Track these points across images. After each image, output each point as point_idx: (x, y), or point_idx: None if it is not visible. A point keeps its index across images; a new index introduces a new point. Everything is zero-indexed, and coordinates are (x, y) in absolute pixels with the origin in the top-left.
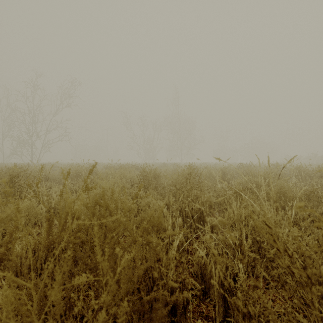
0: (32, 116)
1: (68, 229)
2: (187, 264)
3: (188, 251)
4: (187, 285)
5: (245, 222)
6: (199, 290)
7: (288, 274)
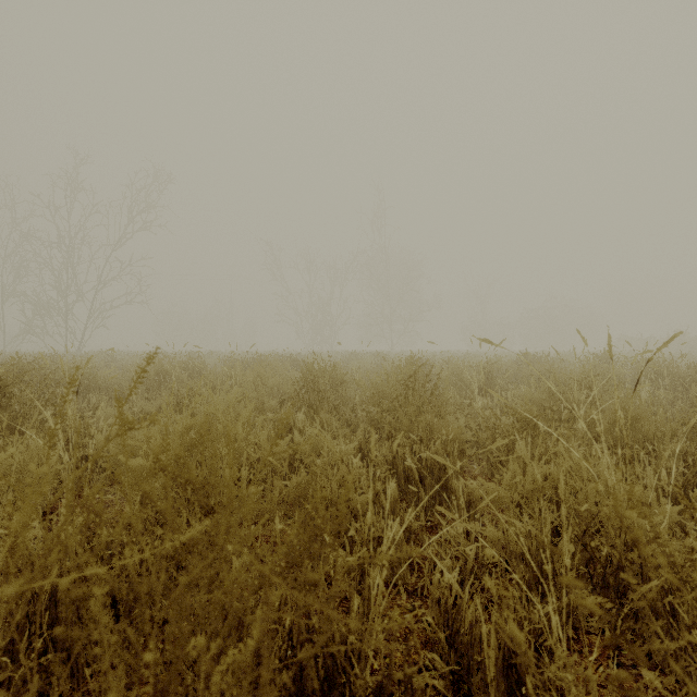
0: (67, 250)
1: (52, 560)
2: (412, 598)
3: (412, 563)
4: (422, 696)
5: (553, 495)
6: (445, 676)
7: (693, 655)
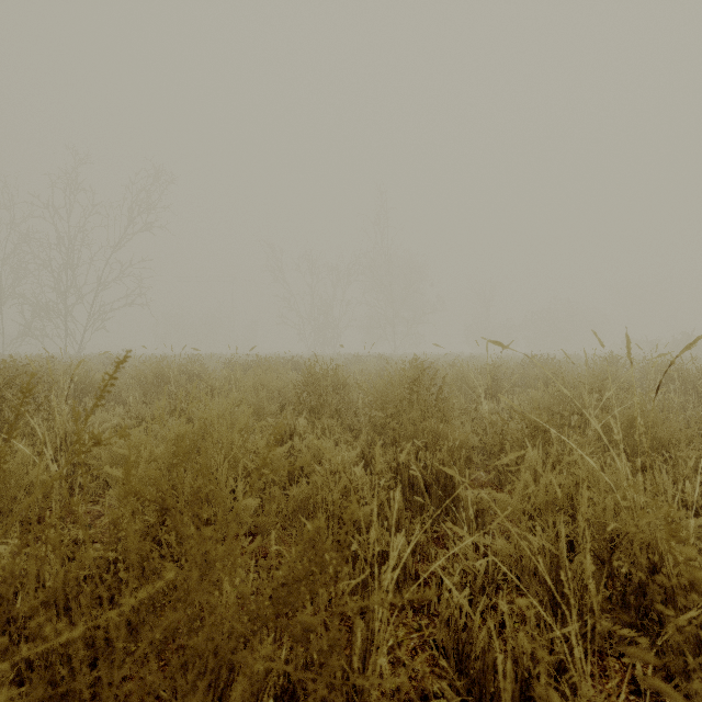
0: (66, 251)
1: None
2: (418, 616)
3: (418, 577)
4: None
5: (568, 508)
6: None
7: None
